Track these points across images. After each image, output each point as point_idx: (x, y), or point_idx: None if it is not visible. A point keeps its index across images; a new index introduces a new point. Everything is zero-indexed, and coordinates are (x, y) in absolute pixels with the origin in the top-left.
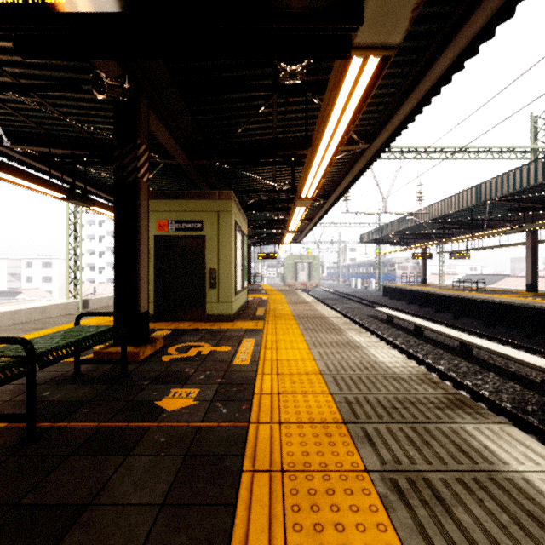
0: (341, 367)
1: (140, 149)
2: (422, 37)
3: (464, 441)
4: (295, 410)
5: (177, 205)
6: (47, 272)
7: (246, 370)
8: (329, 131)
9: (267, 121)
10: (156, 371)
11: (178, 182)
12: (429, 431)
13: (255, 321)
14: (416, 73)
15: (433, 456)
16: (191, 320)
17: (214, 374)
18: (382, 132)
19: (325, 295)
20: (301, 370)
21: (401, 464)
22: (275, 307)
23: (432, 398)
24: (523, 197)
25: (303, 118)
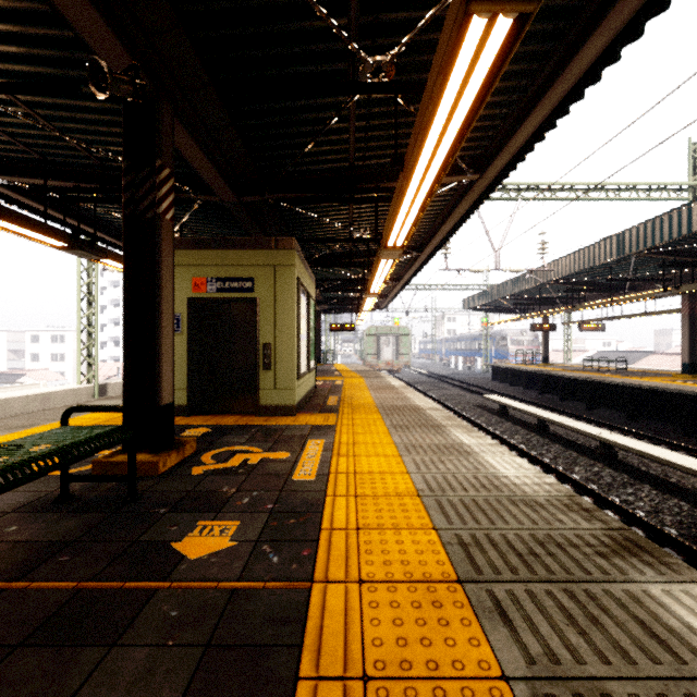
0: (447, 484)
1: (160, 173)
2: (560, 16)
3: (654, 617)
4: (384, 557)
5: (219, 257)
6: (58, 349)
7: (310, 490)
8: (429, 145)
9: (342, 141)
10: (180, 491)
11: (223, 228)
12: (594, 597)
13: (324, 414)
14: (549, 71)
15: (611, 648)
16: (238, 413)
17: (263, 495)
18: (499, 156)
19: (417, 377)
20: (390, 488)
21: (560, 664)
22: (352, 395)
23: (587, 537)
24: (680, 249)
25: (390, 138)
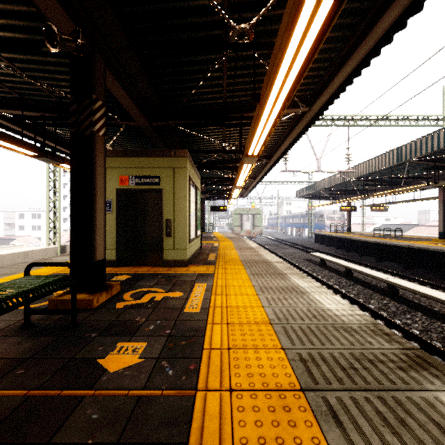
0: (289, 315)
1: (95, 104)
2: None
3: None
4: (247, 370)
5: (137, 162)
6: (36, 222)
7: (196, 319)
8: (278, 84)
9: (218, 85)
10: (107, 320)
11: (140, 144)
12: (400, 402)
13: (206, 266)
14: (357, 36)
15: None
16: (149, 265)
17: (164, 323)
18: (322, 95)
19: (266, 241)
20: (251, 318)
21: None
22: (225, 253)
23: (390, 355)
24: (438, 158)
25: (250, 83)
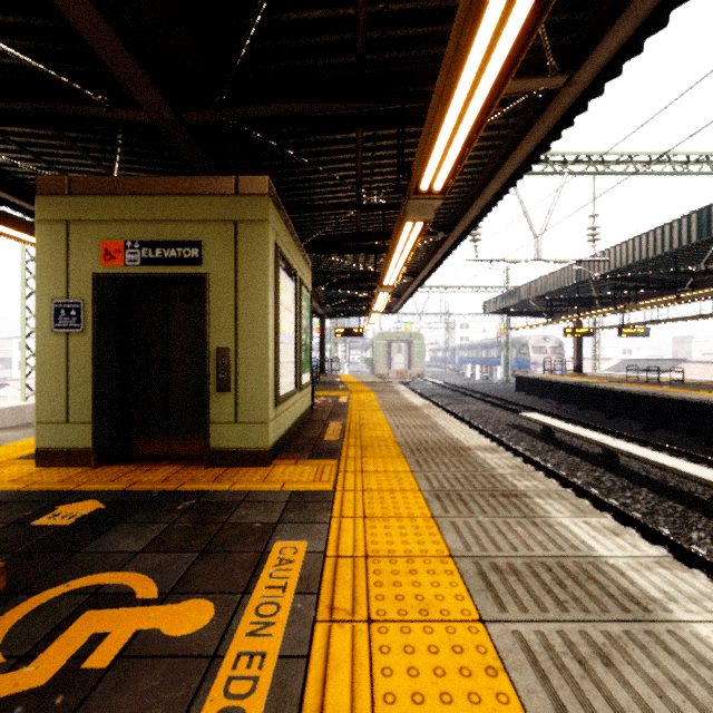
0: None
1: None
2: None
3: None
4: None
5: (145, 207)
6: None
7: None
8: None
9: None
10: None
11: None
12: None
13: (317, 462)
14: None
15: None
16: (181, 459)
17: None
18: (616, 24)
19: (432, 388)
20: None
21: None
22: (361, 420)
23: None
24: None
25: None
